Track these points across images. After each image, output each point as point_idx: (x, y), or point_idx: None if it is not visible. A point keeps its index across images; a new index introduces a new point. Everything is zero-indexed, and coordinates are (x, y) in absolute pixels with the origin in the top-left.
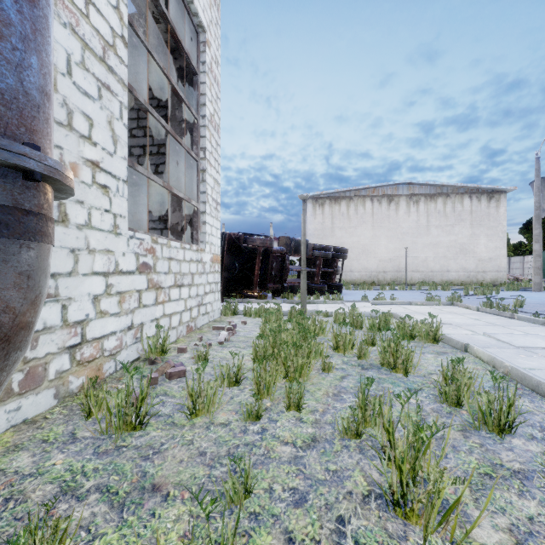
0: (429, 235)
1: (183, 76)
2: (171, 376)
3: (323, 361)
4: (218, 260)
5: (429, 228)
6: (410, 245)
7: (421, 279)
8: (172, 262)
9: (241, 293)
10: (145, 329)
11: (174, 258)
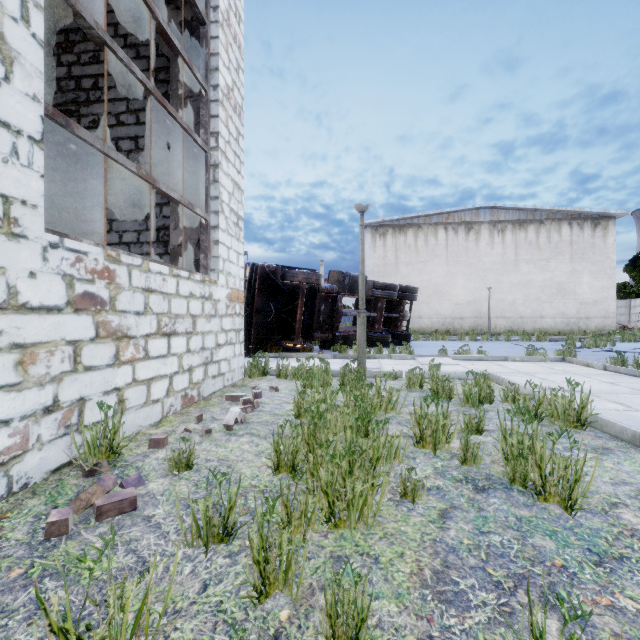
0: (518, 272)
1: (188, 33)
2: (101, 513)
3: (402, 478)
4: (240, 298)
5: (518, 263)
6: (493, 285)
7: (507, 327)
8: (152, 296)
9: (278, 344)
10: (89, 409)
11: (156, 290)
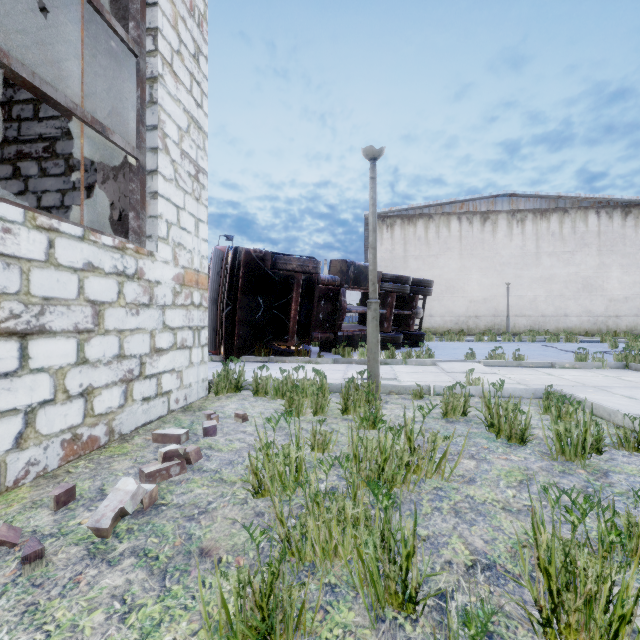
0: (539, 266)
1: None
2: None
3: None
4: (201, 283)
5: (539, 256)
6: (512, 280)
7: (527, 327)
8: None
9: (268, 346)
10: None
11: None
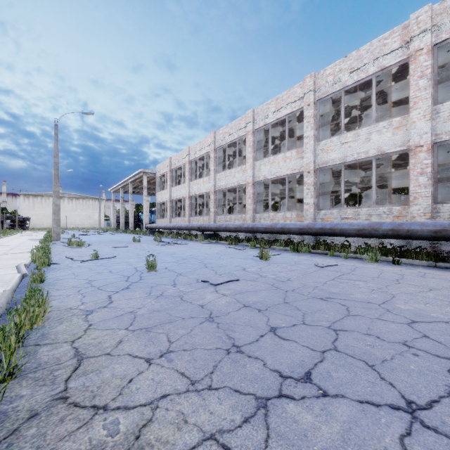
0: (77, 212)
1: None
2: None
3: None
4: None
5: (77, 209)
6: (69, 215)
7: (74, 227)
8: None
9: None
10: None
11: None
